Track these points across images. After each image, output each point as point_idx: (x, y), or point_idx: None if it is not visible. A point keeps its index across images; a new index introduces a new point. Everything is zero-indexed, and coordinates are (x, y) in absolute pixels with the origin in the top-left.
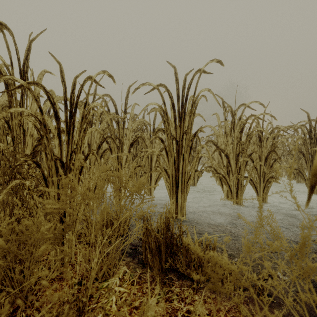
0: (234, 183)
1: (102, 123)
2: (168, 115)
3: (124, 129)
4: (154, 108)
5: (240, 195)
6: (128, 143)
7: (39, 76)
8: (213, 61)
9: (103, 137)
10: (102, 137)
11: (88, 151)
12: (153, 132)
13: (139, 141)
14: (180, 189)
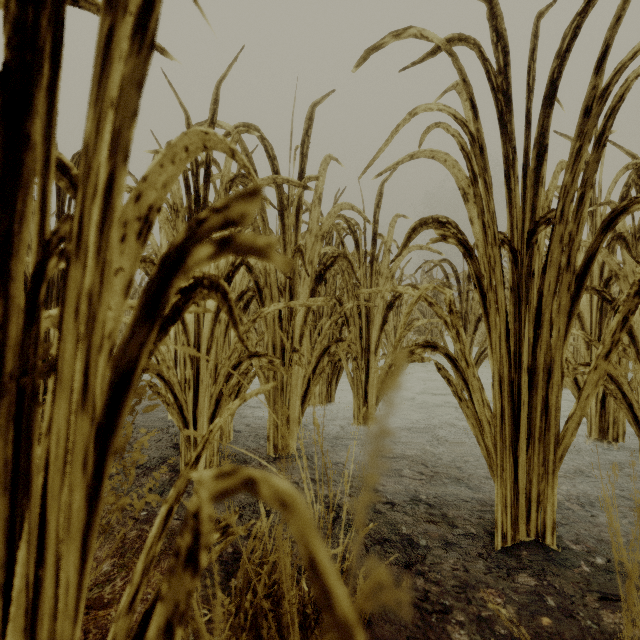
0: None
1: None
2: (485, 152)
3: (299, 229)
4: (437, 125)
5: None
6: (310, 272)
7: None
8: None
9: None
10: None
11: None
12: (372, 244)
13: (329, 274)
14: (524, 430)
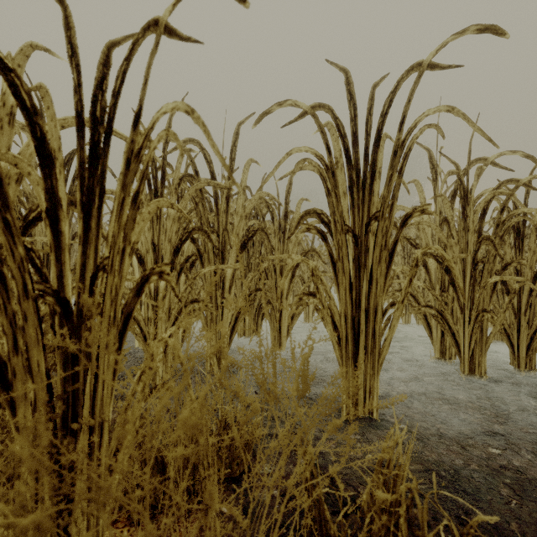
0: (465, 327)
1: (183, 198)
2: (336, 176)
3: (228, 212)
4: (305, 160)
5: (480, 355)
6: (236, 242)
7: (16, 59)
8: (466, 32)
9: (186, 230)
10: (183, 229)
11: (153, 259)
12: (285, 220)
13: (255, 239)
14: (363, 348)
